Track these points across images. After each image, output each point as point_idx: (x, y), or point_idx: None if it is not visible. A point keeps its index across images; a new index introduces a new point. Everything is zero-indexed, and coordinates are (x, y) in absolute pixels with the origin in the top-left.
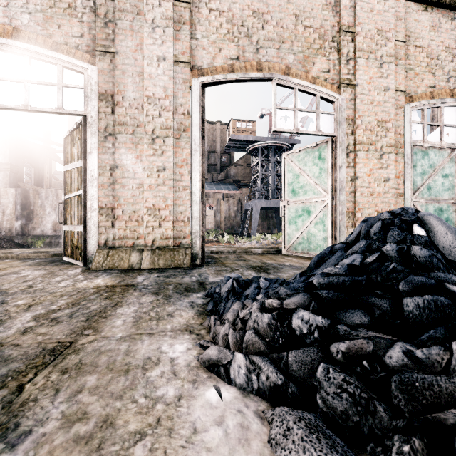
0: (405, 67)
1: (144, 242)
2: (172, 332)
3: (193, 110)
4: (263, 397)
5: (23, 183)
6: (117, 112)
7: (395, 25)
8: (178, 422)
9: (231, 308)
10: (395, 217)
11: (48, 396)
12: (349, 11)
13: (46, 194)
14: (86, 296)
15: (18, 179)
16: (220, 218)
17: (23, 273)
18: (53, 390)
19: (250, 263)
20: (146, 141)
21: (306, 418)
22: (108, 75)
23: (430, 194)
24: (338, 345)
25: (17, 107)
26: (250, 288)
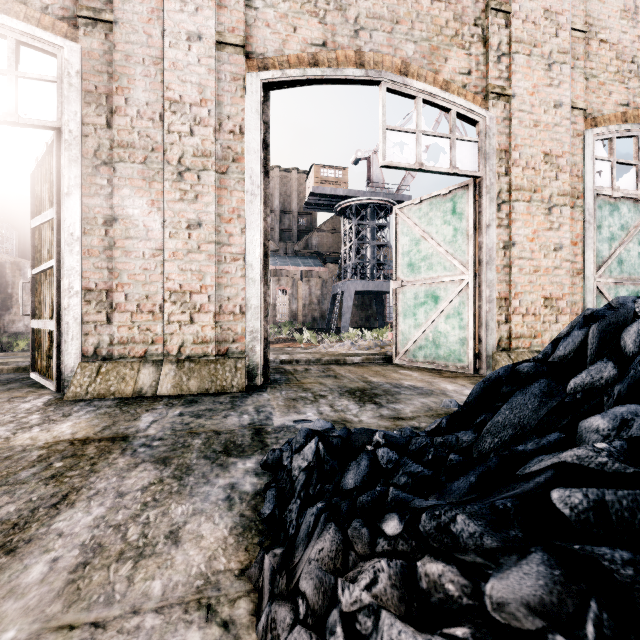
0: (584, 72)
1: (165, 349)
2: (158, 614)
3: (249, 127)
4: None
5: None
6: (116, 125)
7: (571, 5)
8: None
9: (314, 547)
10: None
11: None
12: None
13: None
14: (14, 470)
15: None
16: (297, 306)
17: None
18: None
19: (344, 382)
20: (168, 176)
21: None
22: (101, 60)
23: (622, 271)
24: None
25: None
26: (357, 469)
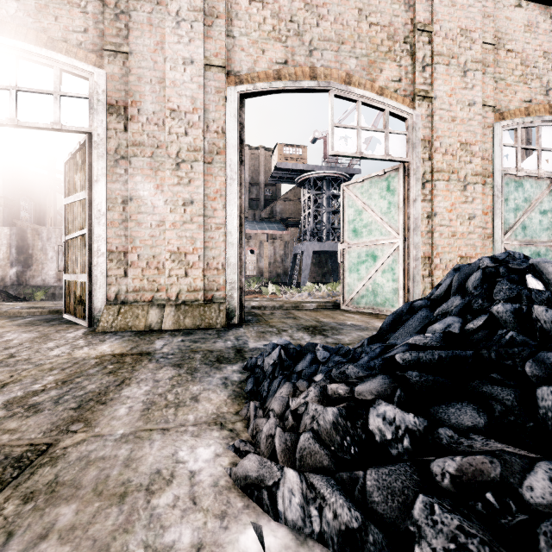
0: (494, 76)
1: (167, 296)
2: (195, 426)
3: (229, 128)
4: (330, 547)
5: (20, 221)
6: (131, 129)
7: (482, 23)
8: None
9: (278, 392)
10: (499, 265)
11: None
12: (425, 5)
13: (48, 234)
14: (84, 369)
15: (13, 215)
16: (264, 264)
17: (7, 337)
18: (4, 534)
19: (301, 321)
20: (169, 166)
21: None
22: (120, 81)
23: (525, 235)
24: (444, 463)
25: (1, 121)
26: (304, 361)
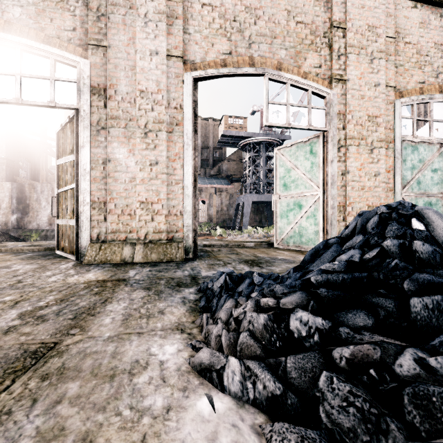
0: (395, 63)
1: (137, 236)
2: (162, 331)
3: (186, 105)
4: (260, 409)
5: (19, 177)
6: (109, 106)
7: (386, 21)
8: (166, 439)
9: (224, 306)
10: (392, 211)
11: (23, 408)
12: (340, 7)
13: (42, 188)
14: (76, 291)
15: (14, 173)
16: (213, 212)
17: (14, 268)
18: (30, 400)
19: (242, 256)
20: (139, 135)
21: (309, 437)
22: (101, 68)
23: (420, 189)
24: (341, 350)
25: (9, 100)
26: (243, 284)
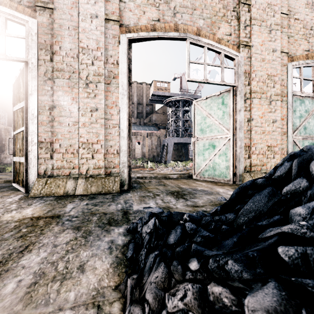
0: (287, 34)
1: (79, 171)
2: (72, 310)
3: (121, 61)
4: None
5: None
6: (55, 60)
7: (281, 1)
8: None
9: (153, 275)
10: None
11: None
12: None
13: None
14: (1, 233)
15: None
16: (145, 150)
17: None
18: None
19: (169, 188)
20: (81, 85)
21: None
22: (47, 27)
23: (306, 133)
24: None
25: None
26: (175, 233)
